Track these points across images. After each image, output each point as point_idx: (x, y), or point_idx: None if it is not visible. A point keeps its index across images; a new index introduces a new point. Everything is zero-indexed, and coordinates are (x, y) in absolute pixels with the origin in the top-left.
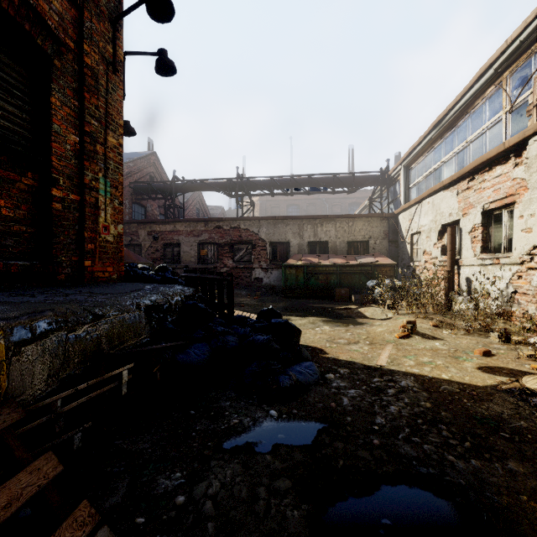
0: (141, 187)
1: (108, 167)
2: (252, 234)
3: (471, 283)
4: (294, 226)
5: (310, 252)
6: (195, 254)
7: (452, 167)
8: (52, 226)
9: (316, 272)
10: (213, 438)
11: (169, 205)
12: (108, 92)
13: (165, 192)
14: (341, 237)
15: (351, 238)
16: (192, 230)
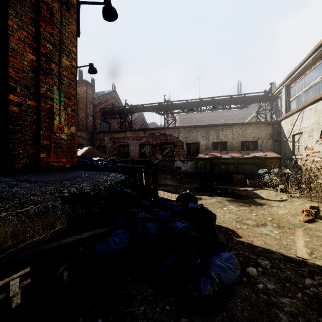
0: (106, 111)
1: (62, 82)
2: (174, 138)
3: None
4: (202, 132)
5: (214, 149)
6: (138, 151)
7: None
8: (9, 124)
9: (219, 163)
10: None
11: (123, 121)
12: (62, 25)
13: (120, 113)
14: (237, 138)
15: (244, 139)
16: (136, 136)
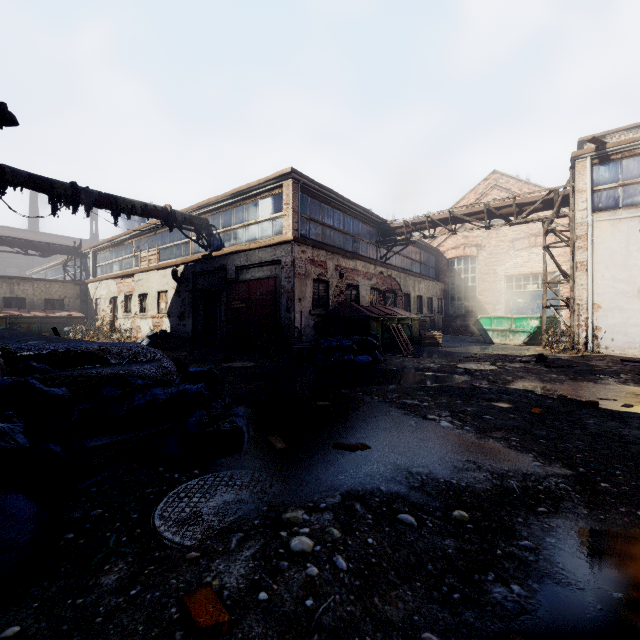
0: None
1: None
2: None
3: (121, 326)
4: None
5: (6, 306)
6: None
7: (118, 267)
8: None
9: (19, 322)
10: None
11: None
12: None
13: None
14: (40, 295)
15: (49, 297)
16: None
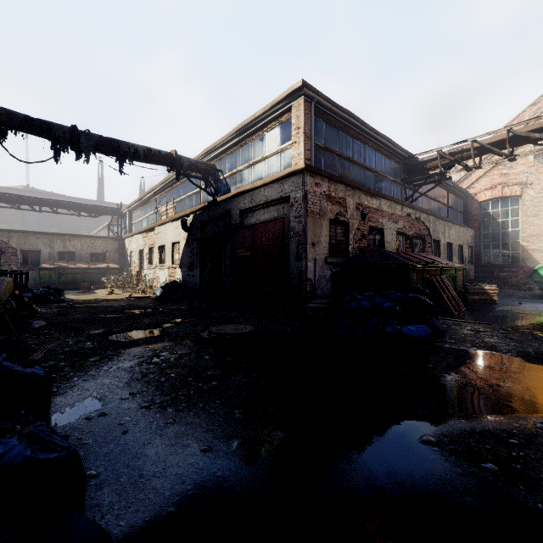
0: None
1: None
2: (1, 242)
3: (146, 276)
4: (45, 240)
5: (60, 259)
6: None
7: (146, 223)
8: None
9: (66, 272)
10: (46, 305)
11: None
12: None
13: None
14: (86, 249)
15: (94, 251)
16: None
